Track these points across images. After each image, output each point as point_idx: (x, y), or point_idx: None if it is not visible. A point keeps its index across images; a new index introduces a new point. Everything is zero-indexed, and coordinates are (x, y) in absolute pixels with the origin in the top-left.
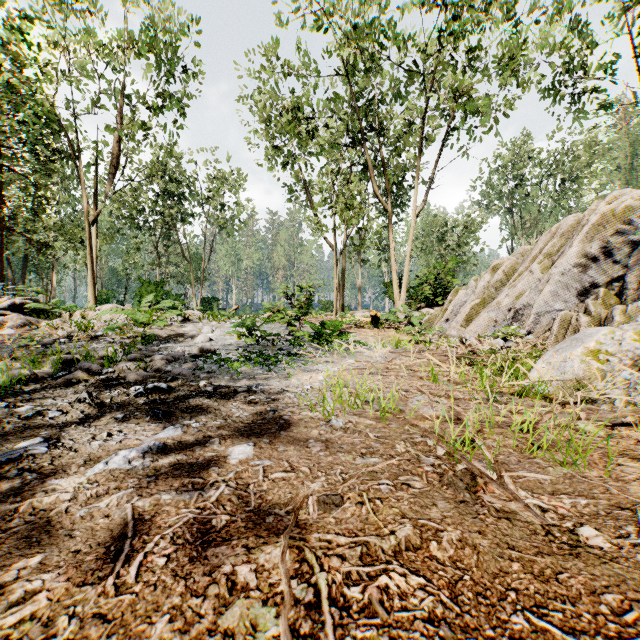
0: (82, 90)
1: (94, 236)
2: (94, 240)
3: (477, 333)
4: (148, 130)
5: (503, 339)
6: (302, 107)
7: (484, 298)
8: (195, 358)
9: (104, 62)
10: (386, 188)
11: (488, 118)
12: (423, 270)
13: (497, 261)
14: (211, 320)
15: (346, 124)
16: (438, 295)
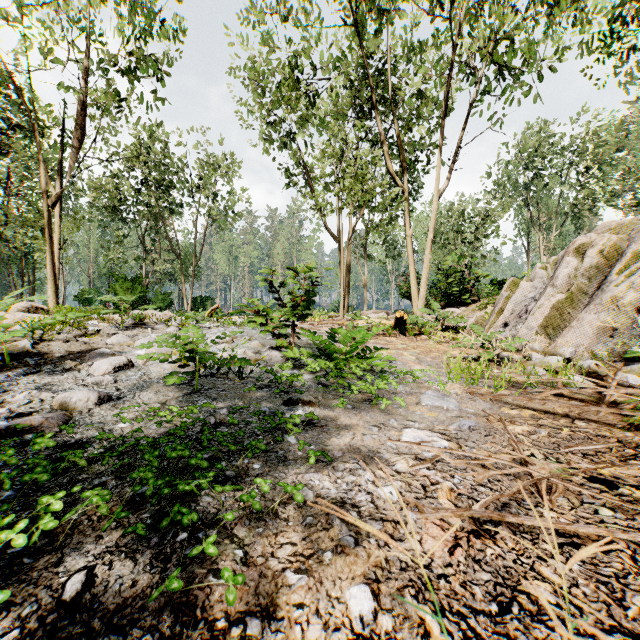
0: (26, 35)
1: (56, 223)
2: (56, 227)
3: (580, 347)
4: (120, 98)
5: (636, 359)
6: (301, 65)
7: (572, 292)
8: (13, 435)
9: (69, 18)
10: (402, 164)
11: (523, 81)
12: (446, 262)
13: (581, 239)
14: (169, 325)
15: (353, 93)
16: (462, 292)
